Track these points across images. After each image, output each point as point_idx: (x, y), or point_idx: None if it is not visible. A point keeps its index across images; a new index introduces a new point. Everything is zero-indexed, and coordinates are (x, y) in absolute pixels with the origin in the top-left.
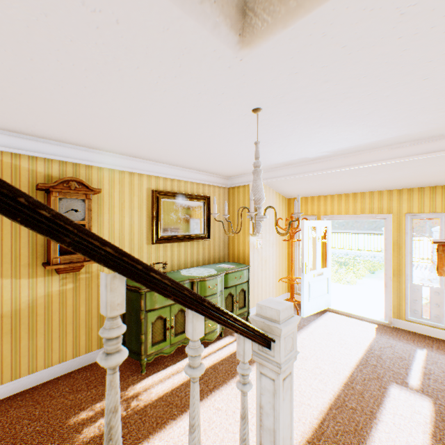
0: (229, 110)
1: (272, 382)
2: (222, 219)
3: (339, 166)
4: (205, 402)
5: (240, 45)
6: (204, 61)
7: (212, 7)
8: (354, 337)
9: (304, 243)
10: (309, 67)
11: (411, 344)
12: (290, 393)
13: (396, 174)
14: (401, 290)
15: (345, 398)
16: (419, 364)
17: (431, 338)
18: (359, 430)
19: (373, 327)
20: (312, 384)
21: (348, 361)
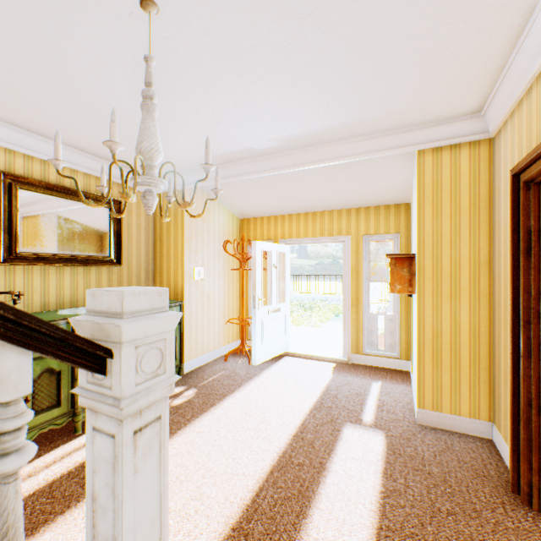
0: None
1: (112, 441)
2: (145, 238)
3: (293, 165)
4: (69, 516)
5: None
6: None
7: None
8: (311, 380)
9: (256, 270)
10: None
11: (368, 378)
12: (158, 456)
13: (354, 186)
14: (359, 321)
15: (292, 453)
16: (374, 397)
17: (386, 369)
18: (304, 490)
19: (332, 367)
20: (253, 446)
21: (301, 408)
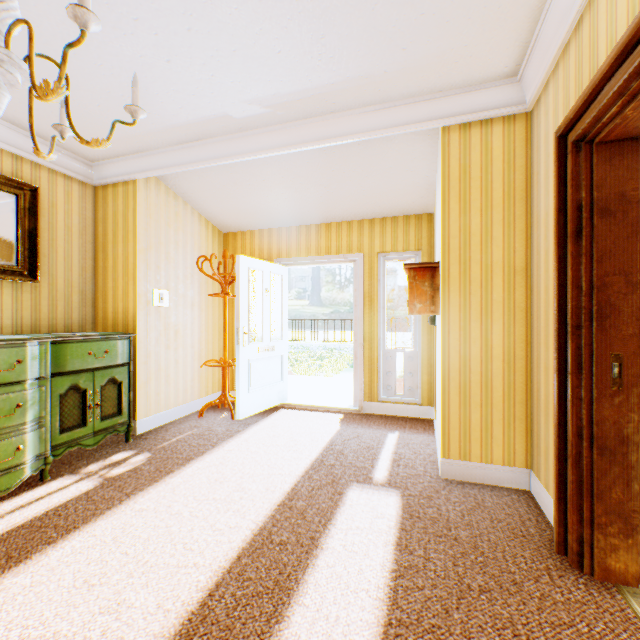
0: None
1: None
2: (79, 246)
3: (284, 145)
4: None
5: None
6: None
7: None
8: (311, 434)
9: (240, 293)
10: None
11: (383, 429)
12: None
13: (366, 186)
14: (374, 361)
15: (273, 528)
16: (390, 450)
17: (405, 418)
18: (283, 580)
19: (340, 418)
20: (218, 523)
21: (293, 469)
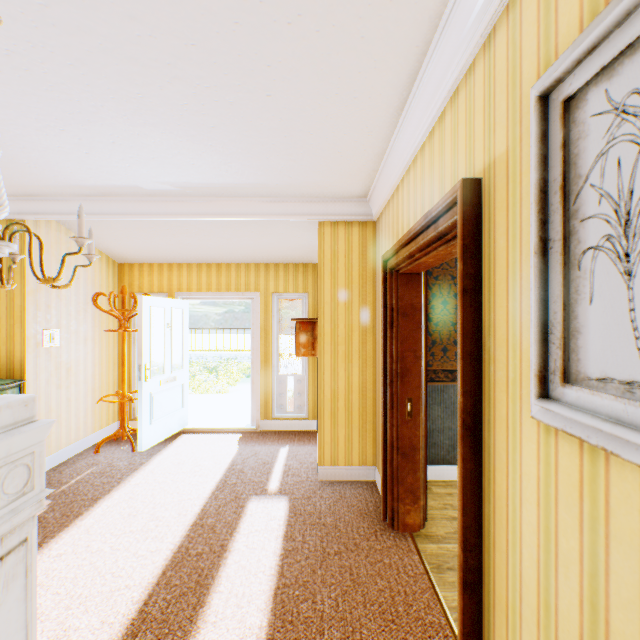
0: None
1: None
2: None
3: (192, 213)
4: None
5: None
6: None
7: None
8: (215, 457)
9: (143, 332)
10: None
11: (277, 444)
12: (25, 583)
13: (262, 242)
14: (269, 385)
15: (190, 545)
16: (282, 463)
17: (295, 432)
18: (203, 580)
19: (240, 438)
20: (140, 550)
21: (202, 492)
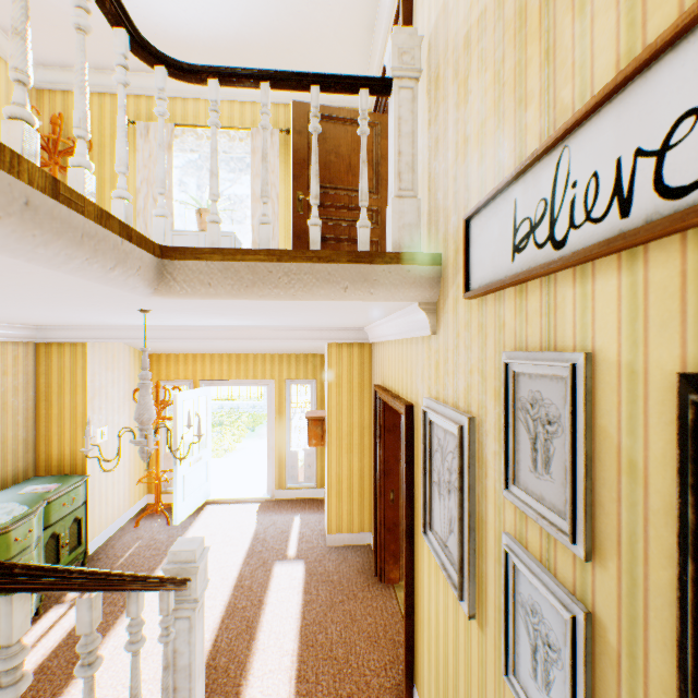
0: (105, 306)
1: (189, 619)
2: (24, 401)
3: (226, 338)
4: None
5: (154, 294)
6: (102, 294)
7: (136, 279)
8: (240, 527)
9: (178, 424)
10: (216, 307)
11: (291, 513)
12: (203, 620)
13: (279, 344)
14: (283, 459)
15: (236, 601)
16: (297, 531)
17: (306, 499)
18: (251, 624)
19: (258, 507)
20: None
21: (236, 560)
